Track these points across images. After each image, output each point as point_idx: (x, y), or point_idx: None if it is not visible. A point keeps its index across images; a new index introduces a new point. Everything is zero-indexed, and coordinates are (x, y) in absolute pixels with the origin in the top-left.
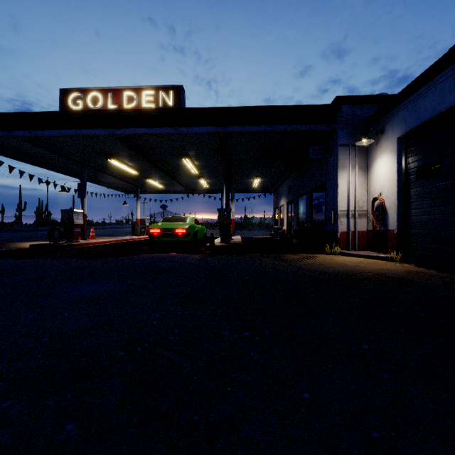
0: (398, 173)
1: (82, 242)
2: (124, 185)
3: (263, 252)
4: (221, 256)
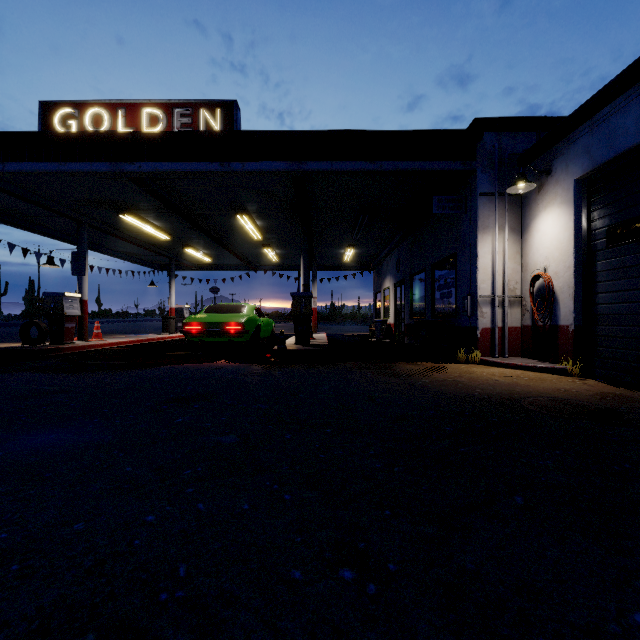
0: (576, 235)
1: (78, 343)
2: (151, 258)
3: (361, 359)
4: (296, 367)
